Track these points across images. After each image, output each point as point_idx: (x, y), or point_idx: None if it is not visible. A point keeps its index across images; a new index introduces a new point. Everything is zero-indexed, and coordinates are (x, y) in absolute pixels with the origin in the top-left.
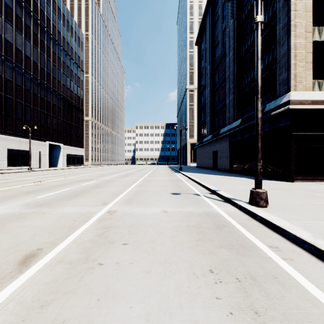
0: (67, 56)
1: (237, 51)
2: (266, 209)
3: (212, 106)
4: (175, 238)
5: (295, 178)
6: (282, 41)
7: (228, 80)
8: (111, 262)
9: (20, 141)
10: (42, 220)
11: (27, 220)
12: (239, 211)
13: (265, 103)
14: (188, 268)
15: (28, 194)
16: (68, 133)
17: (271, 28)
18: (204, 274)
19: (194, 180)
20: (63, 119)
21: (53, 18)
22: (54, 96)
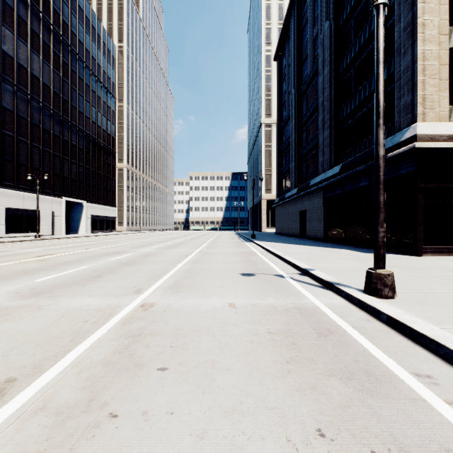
0: (92, 76)
1: (335, 67)
2: (393, 302)
3: (299, 146)
4: (249, 357)
5: (423, 251)
6: (403, 48)
7: (321, 108)
8: (133, 412)
9: (24, 197)
10: (32, 322)
11: (6, 322)
12: (349, 305)
13: None
14: (276, 426)
15: (23, 275)
16: (94, 186)
17: (385, 31)
18: (309, 441)
19: (273, 253)
20: (86, 165)
21: (72, 23)
22: (74, 133)
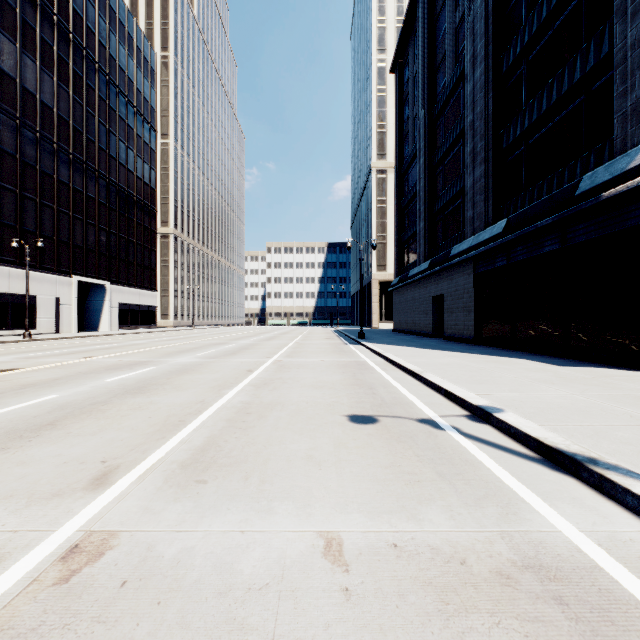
0: (120, 97)
1: (494, 64)
2: None
3: (431, 197)
4: None
5: None
6: (632, 4)
7: (470, 133)
8: None
9: (10, 275)
10: None
11: None
12: None
13: (574, 174)
14: None
15: None
16: (123, 260)
17: None
18: None
19: (401, 366)
20: (110, 229)
21: (88, 15)
22: (92, 180)
